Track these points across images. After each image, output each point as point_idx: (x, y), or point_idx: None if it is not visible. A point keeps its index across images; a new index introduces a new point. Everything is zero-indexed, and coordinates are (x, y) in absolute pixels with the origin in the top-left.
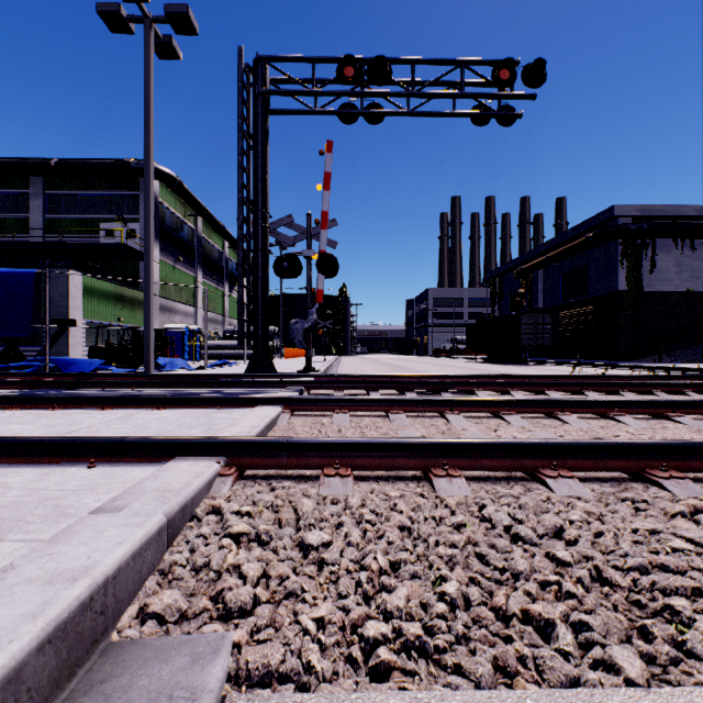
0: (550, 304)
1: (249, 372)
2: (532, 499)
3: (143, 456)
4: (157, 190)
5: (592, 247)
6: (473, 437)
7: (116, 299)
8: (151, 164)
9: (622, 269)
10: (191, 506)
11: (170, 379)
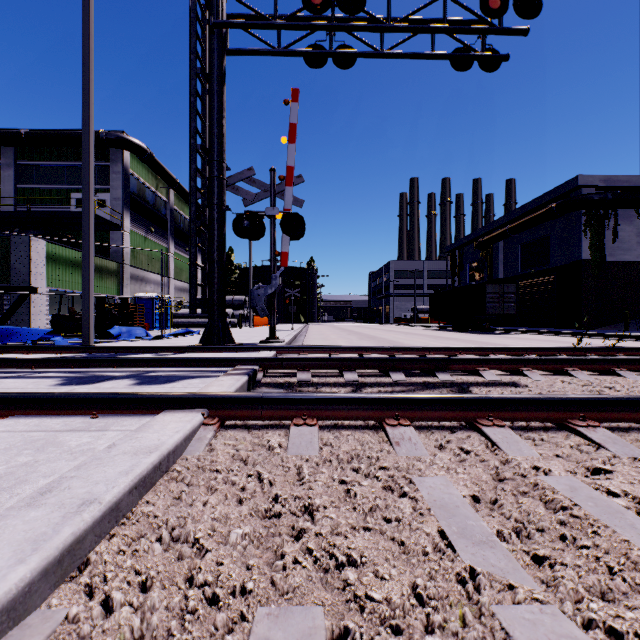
0: (511, 274)
1: (203, 344)
2: None
3: None
4: (128, 161)
5: (555, 218)
6: (591, 507)
7: None
8: (90, 105)
9: (585, 239)
10: None
11: (105, 352)
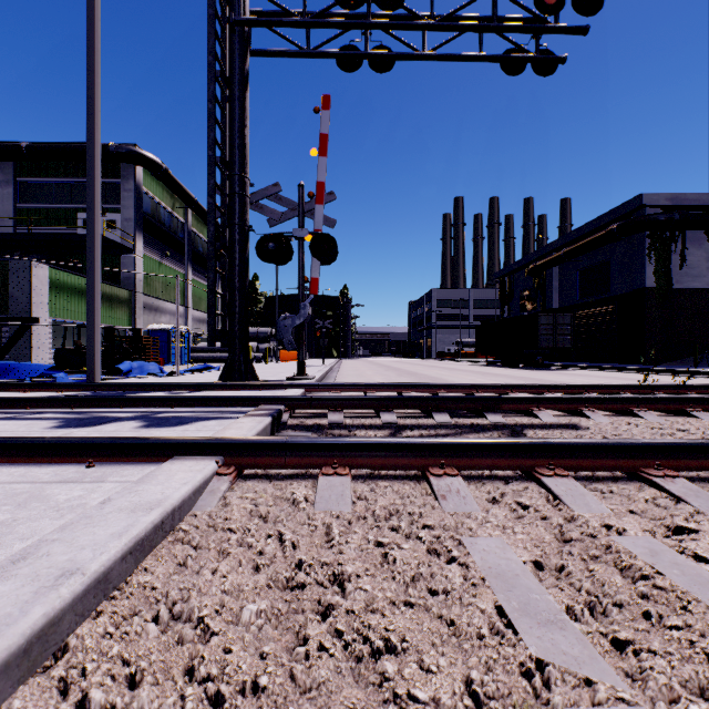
0: (566, 304)
1: (223, 381)
2: None
3: None
4: (140, 178)
5: (616, 240)
6: (677, 576)
7: None
8: (95, 113)
9: (649, 264)
10: None
11: (112, 390)
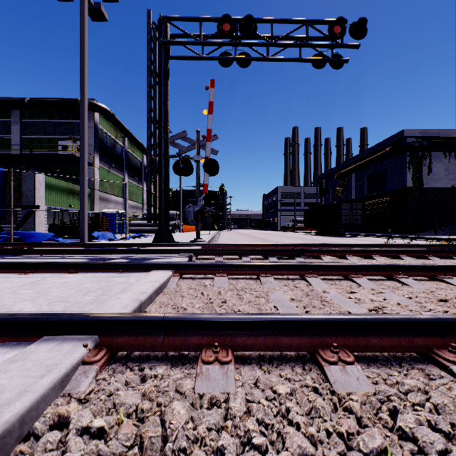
0: (360, 196)
1: (155, 242)
2: (450, 399)
3: (8, 335)
4: (97, 119)
5: (389, 158)
6: (337, 300)
7: (69, 192)
8: (84, 93)
9: (409, 172)
10: (20, 428)
11: (97, 247)
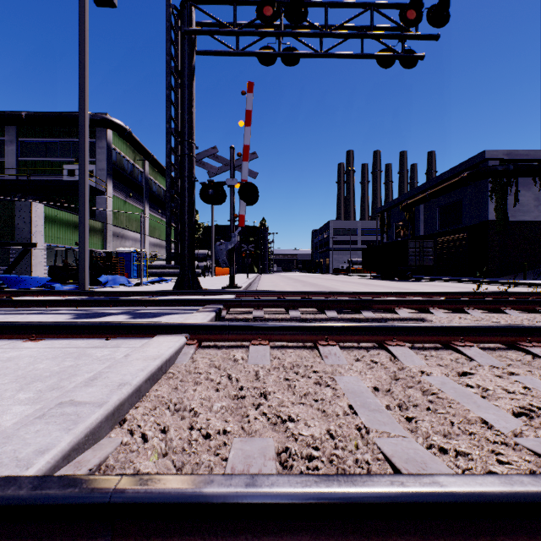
0: (430, 232)
1: (176, 289)
2: None
3: None
4: (110, 138)
5: (466, 185)
6: (451, 393)
7: (75, 226)
8: (85, 97)
9: (491, 203)
10: None
11: (99, 296)
